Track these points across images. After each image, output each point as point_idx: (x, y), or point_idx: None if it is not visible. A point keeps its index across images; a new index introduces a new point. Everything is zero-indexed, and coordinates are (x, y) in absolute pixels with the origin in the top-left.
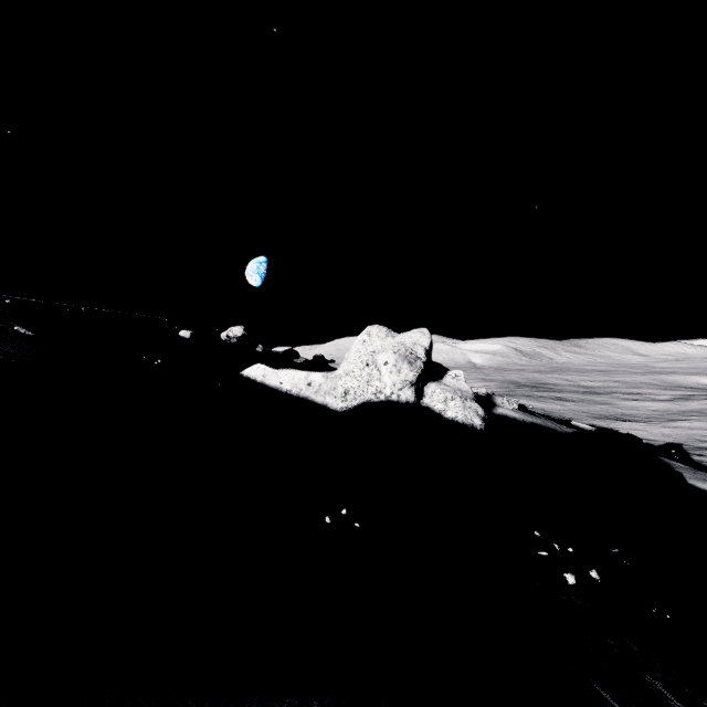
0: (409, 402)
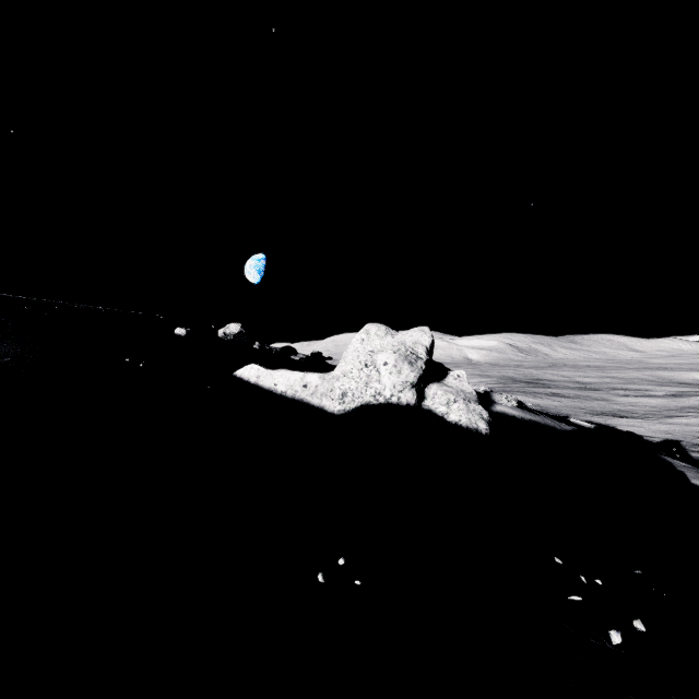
0: (410, 405)
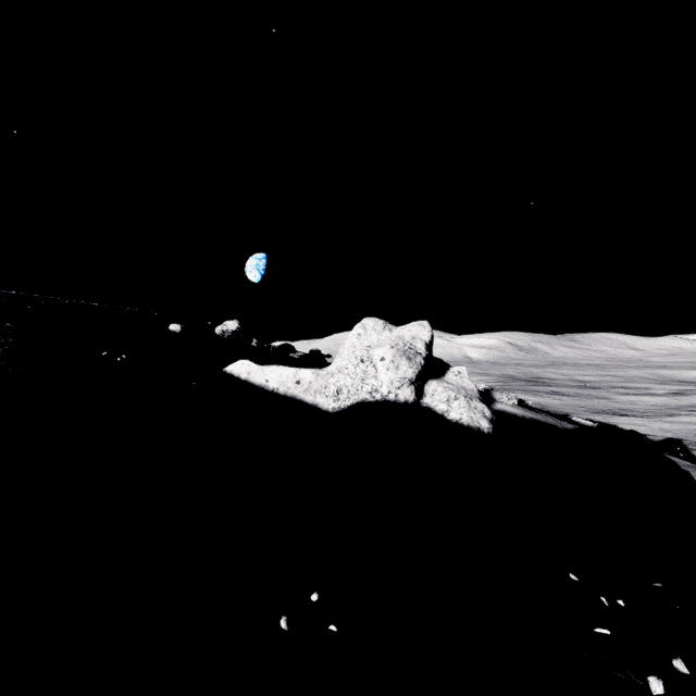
0: (408, 402)
